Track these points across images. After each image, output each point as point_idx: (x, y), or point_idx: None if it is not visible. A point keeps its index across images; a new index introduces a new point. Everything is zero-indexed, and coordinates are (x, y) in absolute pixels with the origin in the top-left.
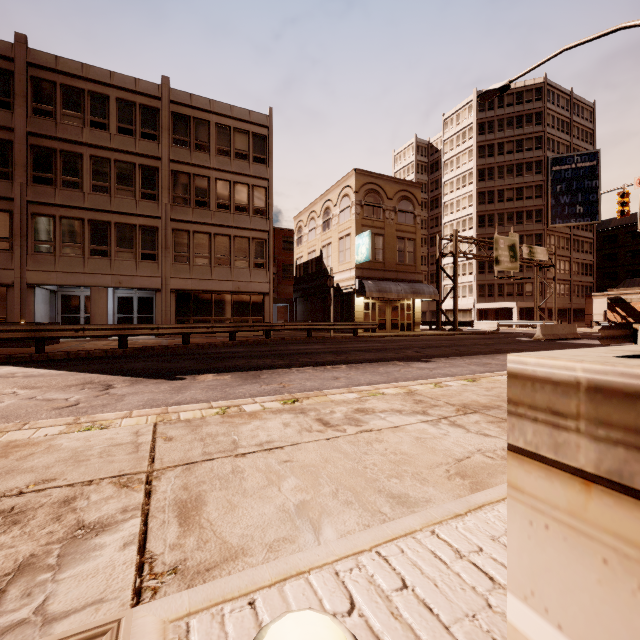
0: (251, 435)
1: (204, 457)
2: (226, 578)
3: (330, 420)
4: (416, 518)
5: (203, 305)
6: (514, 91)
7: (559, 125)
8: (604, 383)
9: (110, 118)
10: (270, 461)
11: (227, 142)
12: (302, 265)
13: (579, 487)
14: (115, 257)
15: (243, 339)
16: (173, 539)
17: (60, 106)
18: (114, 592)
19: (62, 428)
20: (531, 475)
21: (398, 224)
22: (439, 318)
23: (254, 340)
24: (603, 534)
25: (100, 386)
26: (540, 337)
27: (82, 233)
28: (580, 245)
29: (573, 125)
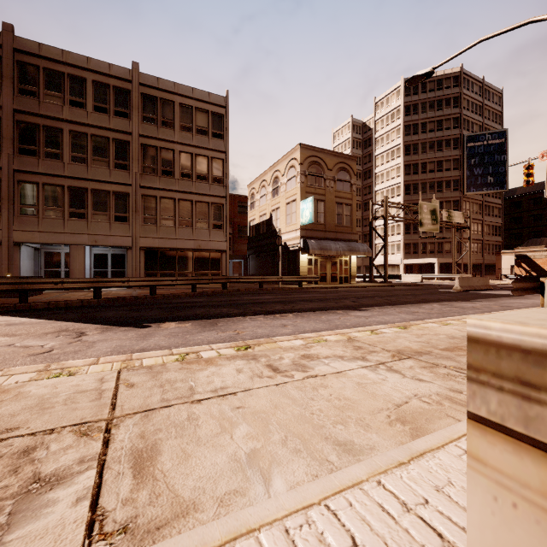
0: (207, 381)
1: (162, 404)
2: (176, 538)
3: (279, 366)
4: (362, 467)
5: (168, 261)
6: (435, 79)
7: (473, 108)
8: None
9: (87, 98)
10: (223, 407)
11: (189, 120)
12: (254, 226)
13: None
14: (91, 219)
15: (203, 290)
16: (126, 493)
17: (43, 87)
18: None
19: (33, 375)
20: (495, 447)
21: (337, 191)
22: (372, 272)
23: (213, 291)
24: None
25: (74, 333)
26: (458, 288)
27: (62, 198)
28: (491, 210)
29: (485, 108)
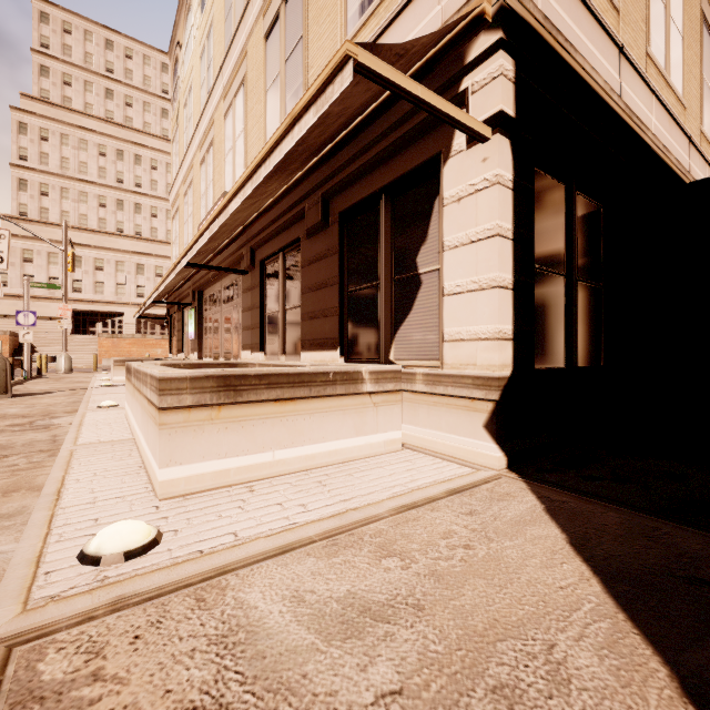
0: None
1: None
2: None
3: None
4: (40, 512)
5: None
6: None
7: None
8: (195, 376)
9: None
10: None
11: None
12: None
13: (188, 412)
14: None
15: None
16: None
17: None
18: None
19: None
20: (170, 416)
21: None
22: None
23: None
24: (194, 422)
25: None
26: None
27: None
28: None
29: None
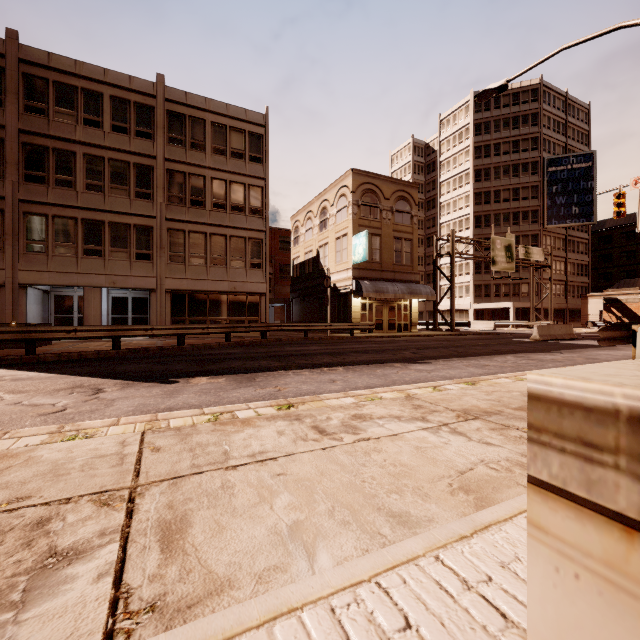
0: (243, 445)
1: (192, 470)
2: (209, 617)
3: (326, 427)
4: (418, 541)
5: (199, 305)
6: (510, 92)
7: (555, 126)
8: None
9: (104, 116)
10: (262, 474)
11: (223, 141)
12: (299, 265)
13: (618, 534)
14: (109, 257)
15: (239, 340)
16: (153, 568)
17: (53, 103)
18: (82, 636)
19: (44, 437)
20: (557, 514)
21: (395, 224)
22: (436, 318)
23: (250, 341)
24: None
25: (90, 390)
26: (537, 338)
27: (75, 232)
28: (576, 246)
29: (569, 126)
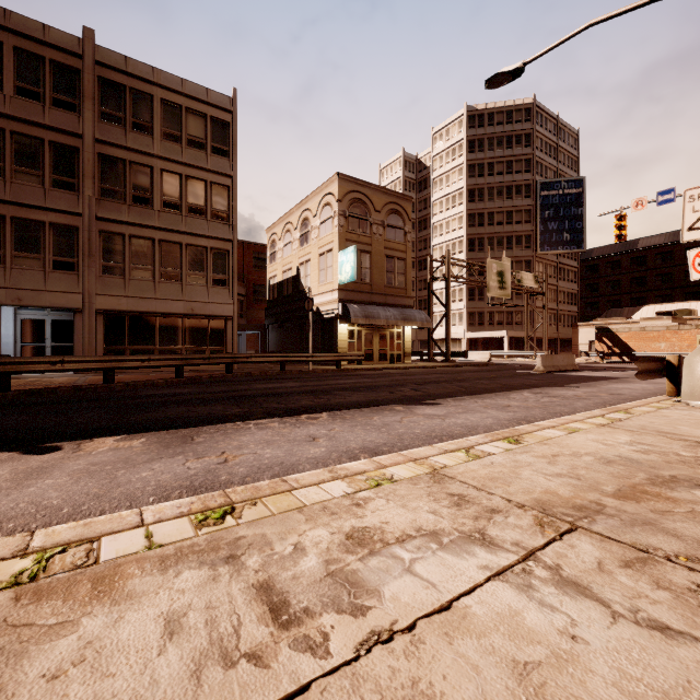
0: None
1: None
2: None
3: (291, 588)
4: None
5: (144, 331)
6: (504, 109)
7: (547, 149)
8: None
9: (4, 73)
10: None
11: (177, 125)
12: (276, 286)
13: None
14: (12, 264)
15: (196, 375)
16: None
17: None
18: None
19: None
20: None
21: (387, 241)
22: (430, 348)
23: (210, 376)
24: None
25: None
26: (541, 369)
27: None
28: (566, 274)
29: (560, 151)
